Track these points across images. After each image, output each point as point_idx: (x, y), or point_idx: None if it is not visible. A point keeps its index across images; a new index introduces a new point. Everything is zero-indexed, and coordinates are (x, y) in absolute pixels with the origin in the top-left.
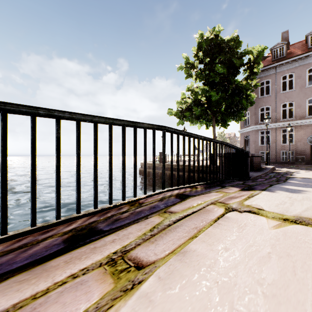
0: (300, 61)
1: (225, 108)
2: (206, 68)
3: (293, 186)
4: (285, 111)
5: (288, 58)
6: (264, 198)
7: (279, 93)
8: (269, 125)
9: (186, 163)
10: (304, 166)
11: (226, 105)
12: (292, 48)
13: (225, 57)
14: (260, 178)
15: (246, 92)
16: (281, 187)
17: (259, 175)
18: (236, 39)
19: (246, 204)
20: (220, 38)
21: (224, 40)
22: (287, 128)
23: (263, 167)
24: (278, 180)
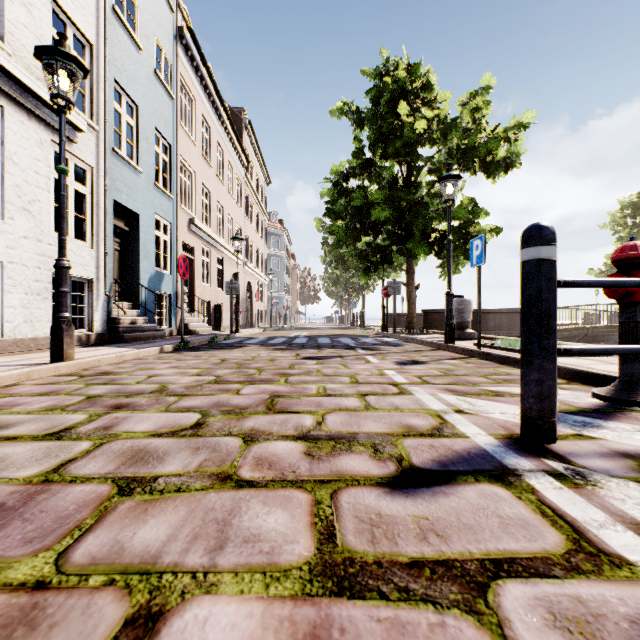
0: None
1: None
2: (633, 227)
3: None
4: None
5: None
6: None
7: None
8: None
9: None
10: None
11: None
12: None
13: None
14: None
15: None
16: None
17: None
18: None
19: None
20: None
21: None
22: None
23: None
24: None
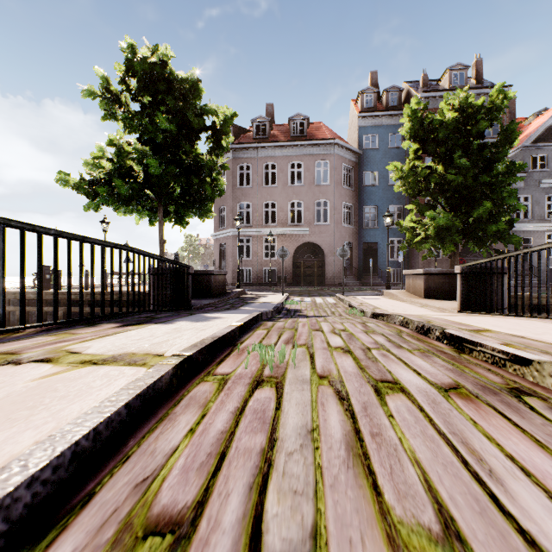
0: (282, 150)
1: (180, 194)
2: (145, 112)
3: (220, 314)
4: (272, 214)
5: (270, 142)
6: (131, 334)
7: (261, 187)
8: (250, 230)
9: (115, 289)
10: (285, 288)
11: (183, 188)
12: (276, 129)
13: (176, 105)
14: (209, 307)
15: (212, 174)
16: (197, 317)
17: (212, 302)
18: (193, 83)
19: (69, 347)
20: (171, 70)
21: (176, 76)
22: (269, 237)
23: (228, 291)
24: (230, 308)
